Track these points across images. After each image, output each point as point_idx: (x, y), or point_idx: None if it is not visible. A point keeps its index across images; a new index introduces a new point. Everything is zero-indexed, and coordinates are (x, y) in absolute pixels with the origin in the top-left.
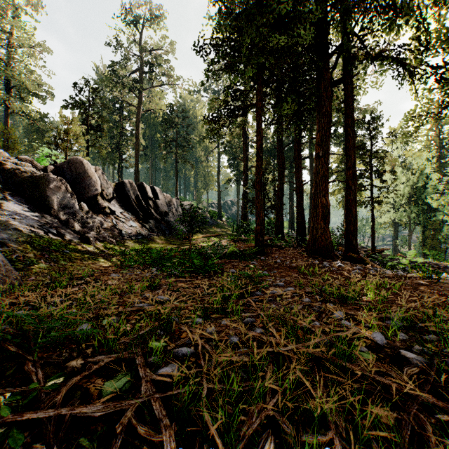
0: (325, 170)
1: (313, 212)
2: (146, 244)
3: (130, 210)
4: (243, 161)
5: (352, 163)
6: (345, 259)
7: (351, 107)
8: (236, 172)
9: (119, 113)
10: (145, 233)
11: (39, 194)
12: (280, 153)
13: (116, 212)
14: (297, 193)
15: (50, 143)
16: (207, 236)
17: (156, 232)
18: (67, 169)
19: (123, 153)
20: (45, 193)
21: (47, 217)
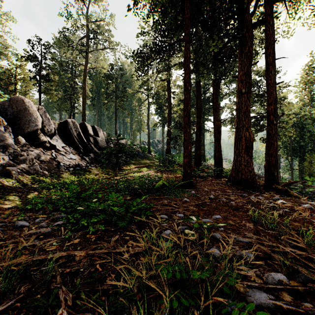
0: (248, 105)
1: (236, 145)
2: (82, 175)
3: (72, 145)
4: (168, 107)
5: (273, 99)
6: (266, 190)
7: (272, 47)
8: (162, 118)
9: (71, 70)
10: (84, 164)
11: None
12: (199, 98)
13: (57, 146)
14: (215, 130)
15: None
16: (138, 166)
17: (94, 164)
18: (9, 106)
19: (74, 103)
20: None
21: None
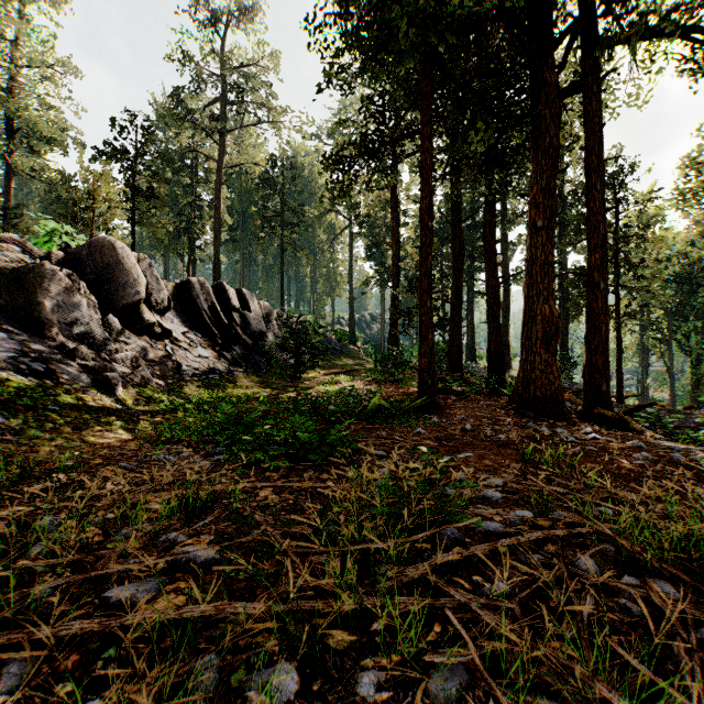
0: (548, 252)
1: (526, 331)
2: (223, 388)
3: (199, 329)
4: (392, 247)
5: (600, 240)
6: (586, 419)
7: (598, 136)
8: (380, 268)
9: (189, 171)
10: (224, 368)
11: (25, 299)
12: (457, 230)
13: (173, 333)
14: (489, 298)
15: (64, 214)
16: (331, 372)
17: (243, 367)
18: (88, 257)
19: (196, 238)
20: (36, 298)
21: (35, 340)
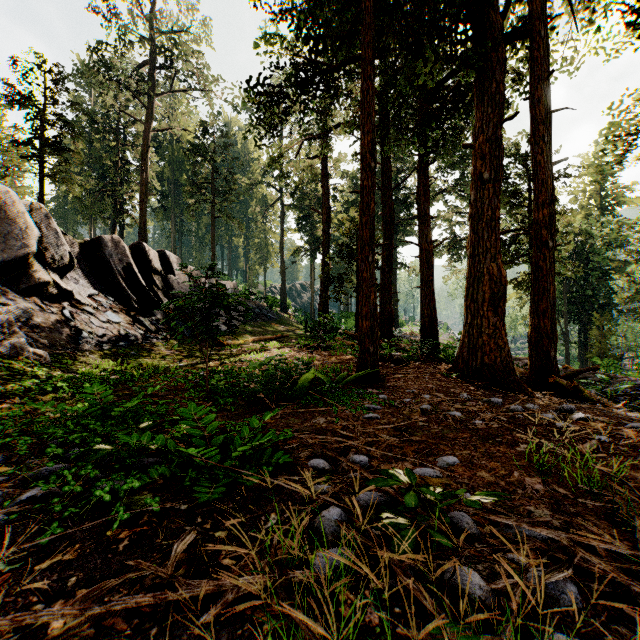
0: (495, 207)
1: (471, 292)
2: (132, 358)
3: (112, 292)
4: (323, 215)
5: (547, 196)
6: (533, 387)
7: (544, 85)
8: (310, 239)
9: (115, 133)
10: (138, 335)
11: None
12: (388, 197)
13: (76, 295)
14: (423, 262)
15: None
16: (261, 338)
17: (162, 333)
18: None
19: (123, 203)
20: None
21: None
